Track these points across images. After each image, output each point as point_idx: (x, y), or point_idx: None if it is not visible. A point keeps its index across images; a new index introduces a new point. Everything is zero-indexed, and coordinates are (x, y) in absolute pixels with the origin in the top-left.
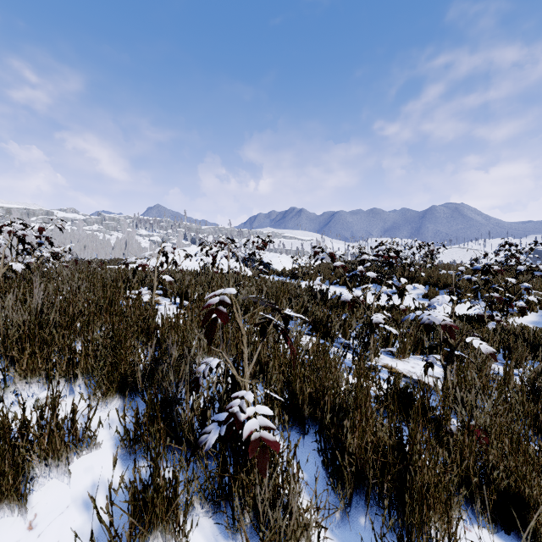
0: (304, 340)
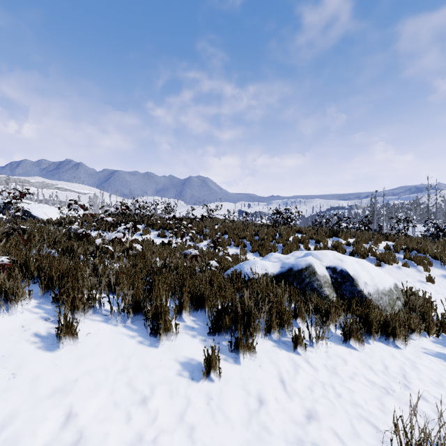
0: None
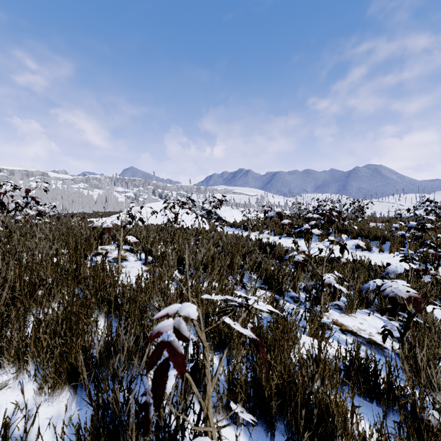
0: (258, 294)
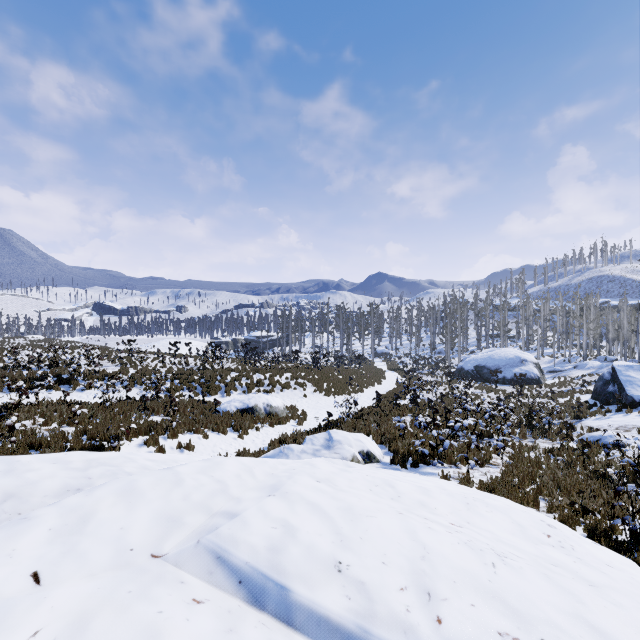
0: None
